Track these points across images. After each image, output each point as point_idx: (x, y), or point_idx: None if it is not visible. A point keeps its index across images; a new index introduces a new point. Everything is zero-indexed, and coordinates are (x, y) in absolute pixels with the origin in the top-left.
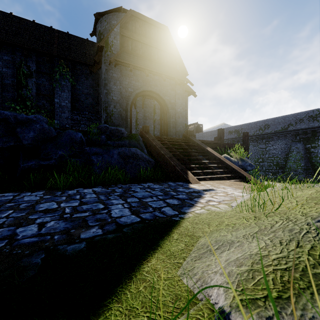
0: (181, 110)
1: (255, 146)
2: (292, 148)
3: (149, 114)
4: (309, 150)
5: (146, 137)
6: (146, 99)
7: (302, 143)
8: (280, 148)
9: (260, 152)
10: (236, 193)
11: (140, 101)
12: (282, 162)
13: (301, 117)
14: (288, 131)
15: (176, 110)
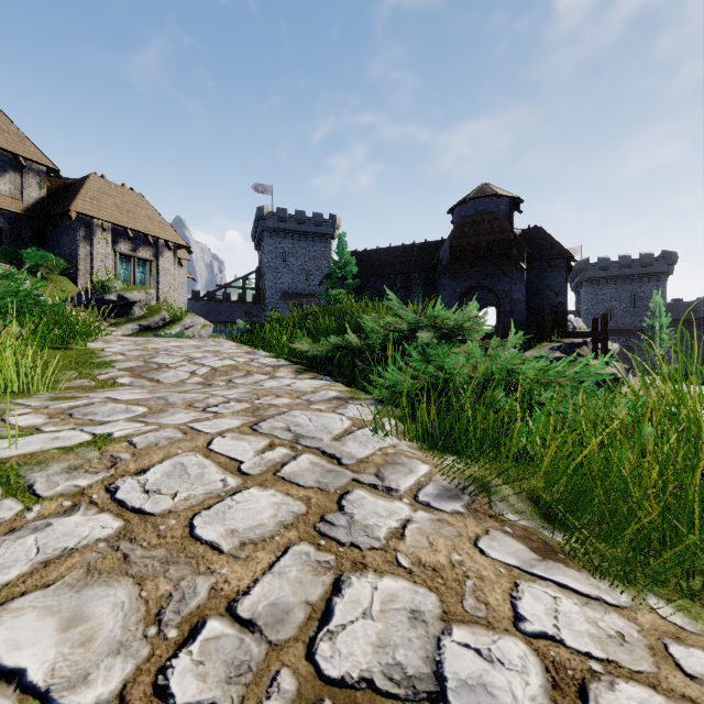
0: (518, 296)
1: None
2: None
3: None
4: None
5: None
6: None
7: None
8: None
9: None
10: None
11: None
12: None
13: None
14: None
15: (511, 297)
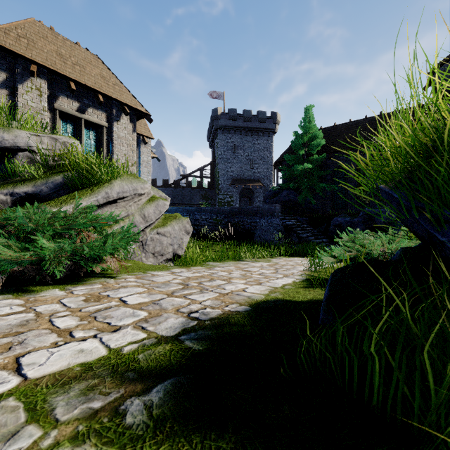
0: None
1: None
2: None
3: None
4: None
5: None
6: None
7: None
8: None
9: None
10: None
11: None
12: None
13: None
14: None
15: None
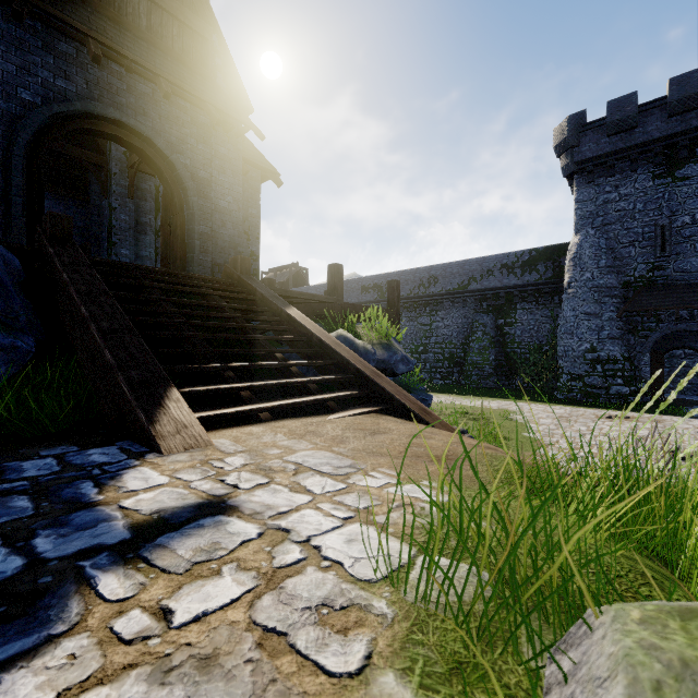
0: (230, 206)
1: (412, 320)
2: (476, 326)
3: (153, 219)
4: (502, 329)
5: (47, 257)
6: (143, 176)
7: (492, 316)
8: (455, 324)
9: (421, 332)
10: (332, 546)
11: (123, 178)
12: (459, 352)
13: (490, 265)
14: (469, 292)
15: (214, 201)
